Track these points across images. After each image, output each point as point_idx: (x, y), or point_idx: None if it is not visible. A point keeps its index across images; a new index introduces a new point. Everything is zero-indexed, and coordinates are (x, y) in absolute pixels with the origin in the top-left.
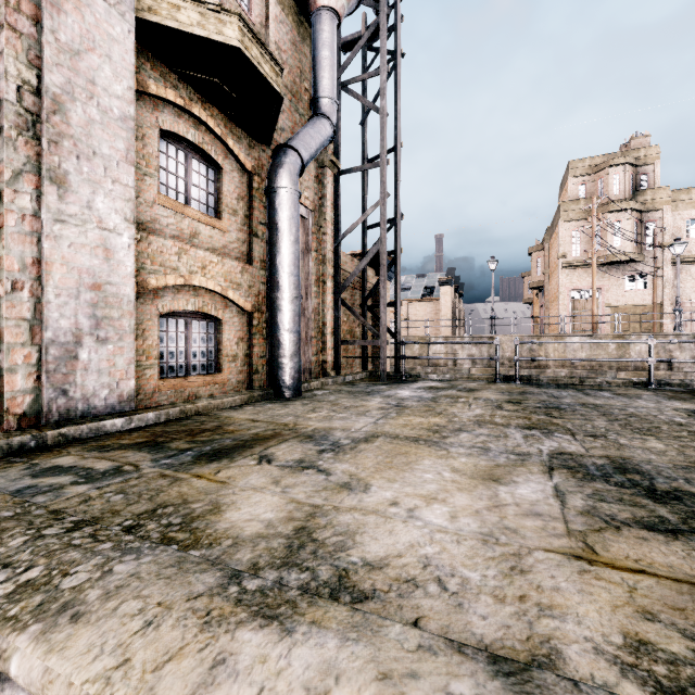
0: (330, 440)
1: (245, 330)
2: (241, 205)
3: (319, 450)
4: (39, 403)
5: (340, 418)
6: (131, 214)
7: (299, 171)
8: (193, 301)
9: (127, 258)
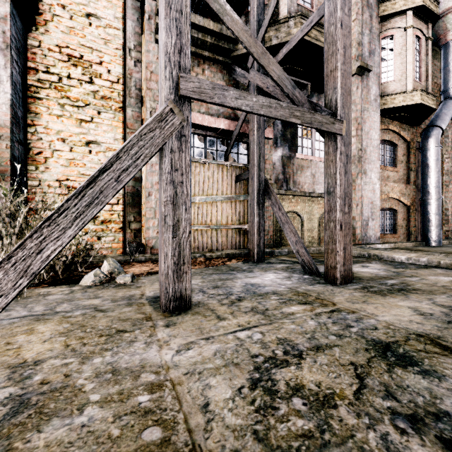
0: None
1: (405, 214)
2: (404, 158)
3: None
4: (360, 237)
5: None
6: (378, 177)
7: (440, 136)
8: (388, 203)
9: (377, 192)
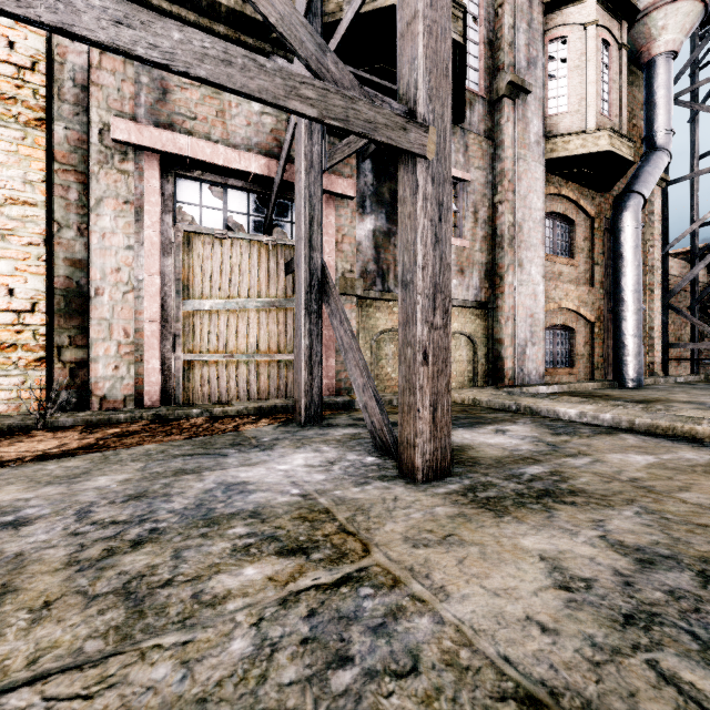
0: (709, 404)
1: (588, 336)
2: (586, 244)
3: (706, 406)
4: (513, 374)
5: (704, 398)
6: (543, 272)
7: (640, 208)
8: (560, 318)
9: (541, 298)
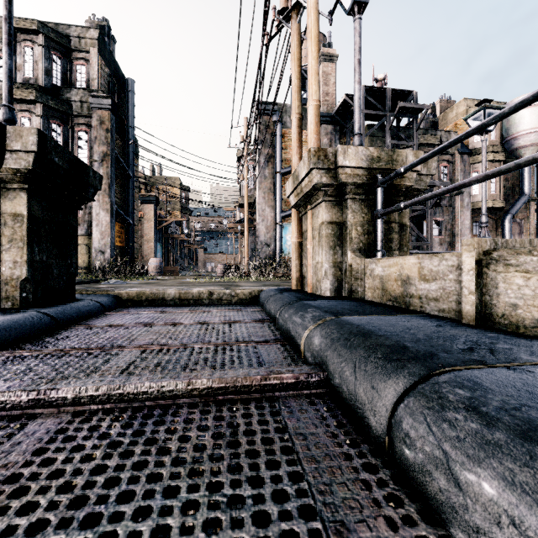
0: None
1: None
2: (493, 229)
3: None
4: None
5: None
6: None
7: (511, 218)
8: None
9: None
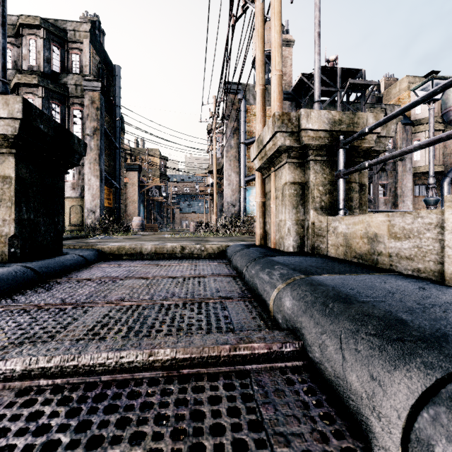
0: None
1: None
2: None
3: None
4: None
5: None
6: (411, 202)
7: (450, 181)
8: None
9: (411, 209)
